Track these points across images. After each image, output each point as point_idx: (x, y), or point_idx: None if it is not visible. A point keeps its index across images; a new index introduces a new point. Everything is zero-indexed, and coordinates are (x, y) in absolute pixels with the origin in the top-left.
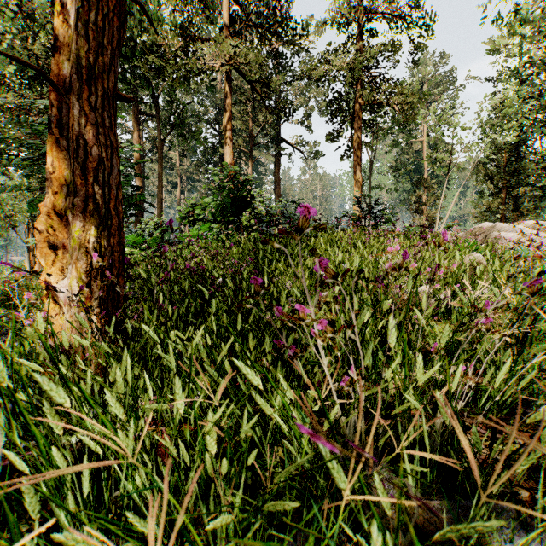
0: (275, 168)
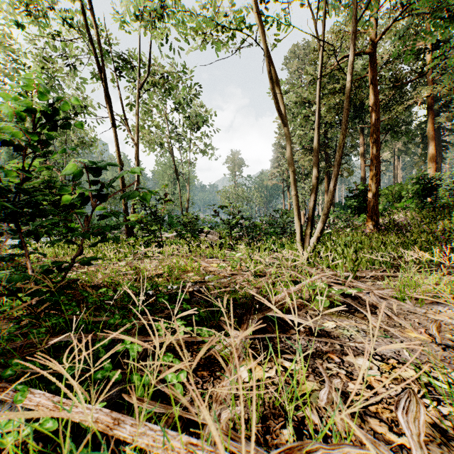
0: None
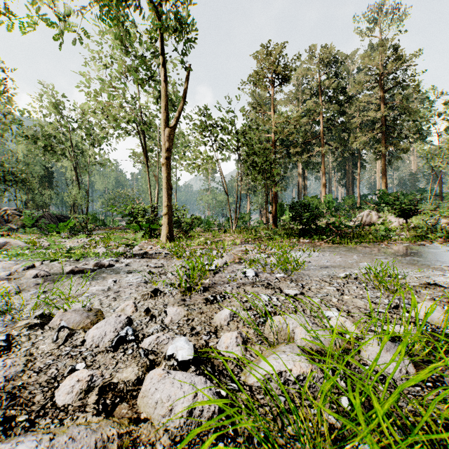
0: None
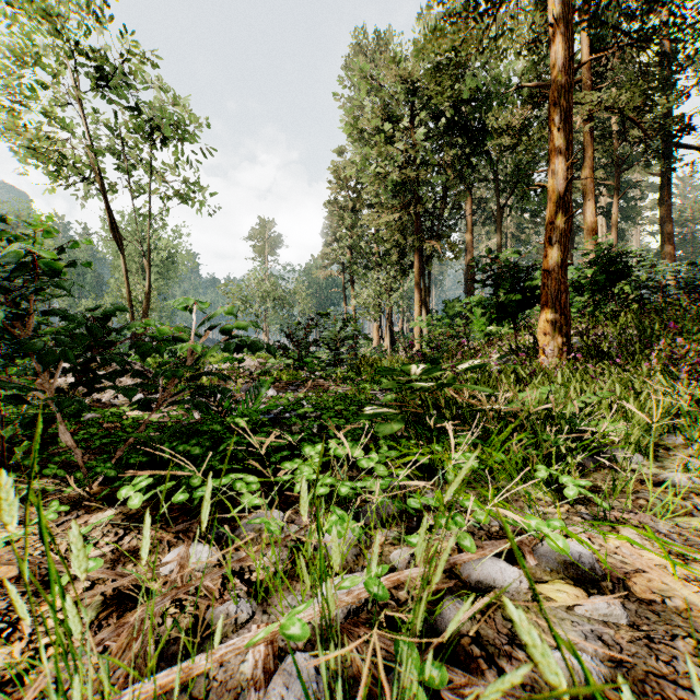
0: (660, 193)
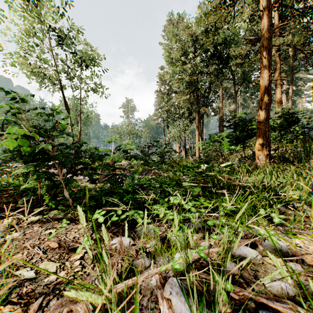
0: (312, 83)
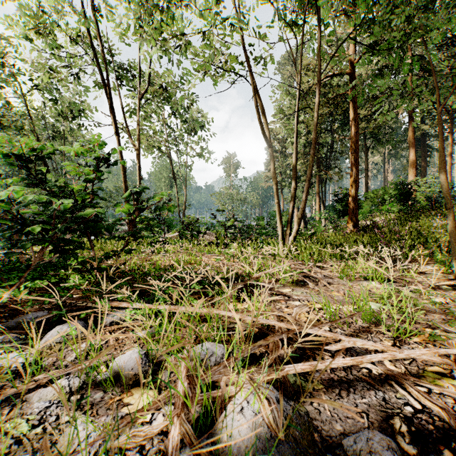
0: None
